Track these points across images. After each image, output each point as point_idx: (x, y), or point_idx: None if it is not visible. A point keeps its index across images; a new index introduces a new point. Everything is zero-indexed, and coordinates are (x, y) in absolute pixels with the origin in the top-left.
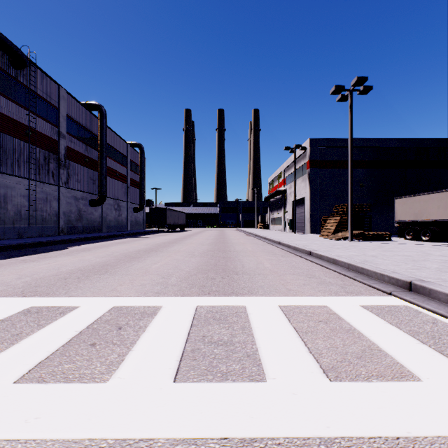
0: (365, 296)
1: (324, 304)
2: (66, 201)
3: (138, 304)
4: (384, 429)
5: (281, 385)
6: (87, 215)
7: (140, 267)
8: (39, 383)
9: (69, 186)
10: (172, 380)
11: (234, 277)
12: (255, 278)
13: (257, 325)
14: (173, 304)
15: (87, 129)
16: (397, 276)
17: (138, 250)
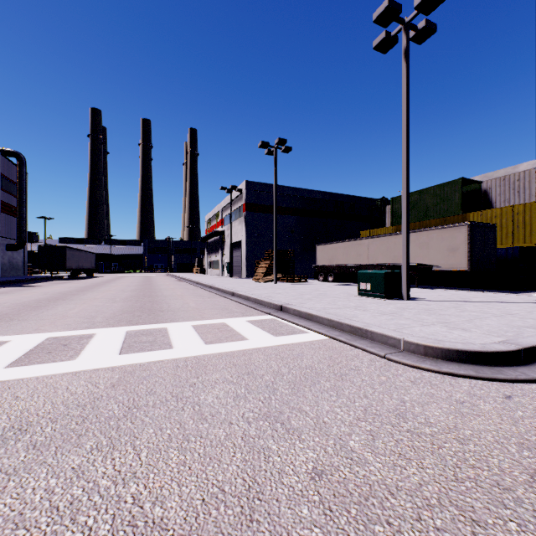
0: (254, 316)
1: (223, 322)
2: None
3: (73, 334)
4: (221, 351)
5: (181, 348)
6: None
7: (53, 313)
8: (25, 366)
9: None
10: (118, 355)
11: (159, 314)
12: (178, 313)
13: (173, 334)
14: (106, 331)
15: None
16: (277, 303)
17: (37, 299)
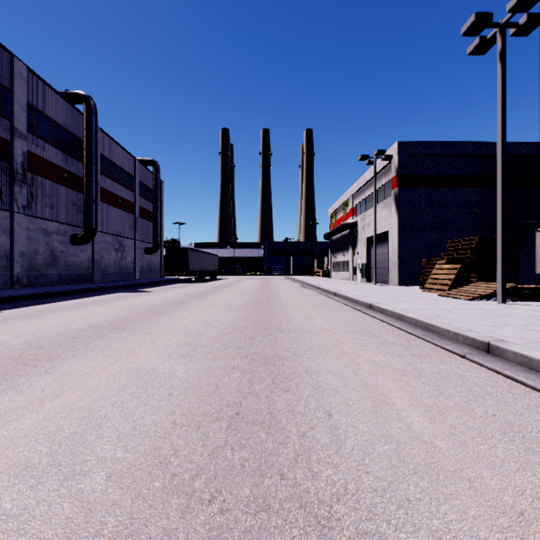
0: None
1: None
2: (27, 236)
3: None
4: None
5: None
6: (66, 258)
7: None
8: None
9: (33, 213)
10: None
11: None
12: None
13: None
14: None
15: (67, 131)
16: None
17: (91, 325)
